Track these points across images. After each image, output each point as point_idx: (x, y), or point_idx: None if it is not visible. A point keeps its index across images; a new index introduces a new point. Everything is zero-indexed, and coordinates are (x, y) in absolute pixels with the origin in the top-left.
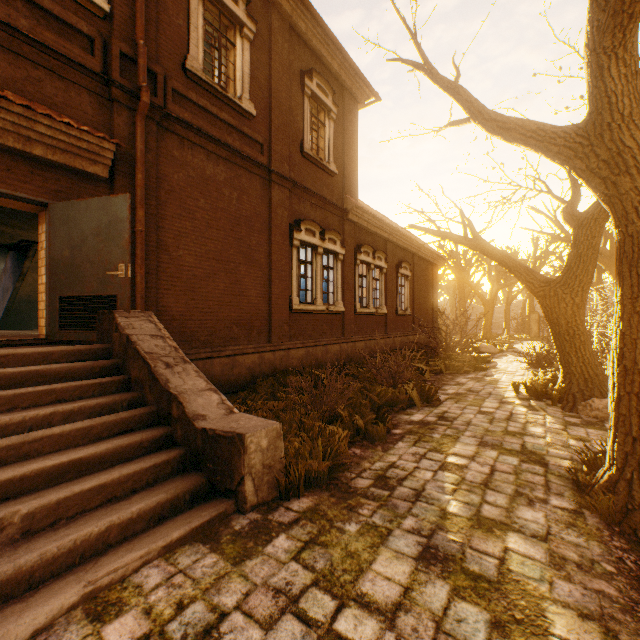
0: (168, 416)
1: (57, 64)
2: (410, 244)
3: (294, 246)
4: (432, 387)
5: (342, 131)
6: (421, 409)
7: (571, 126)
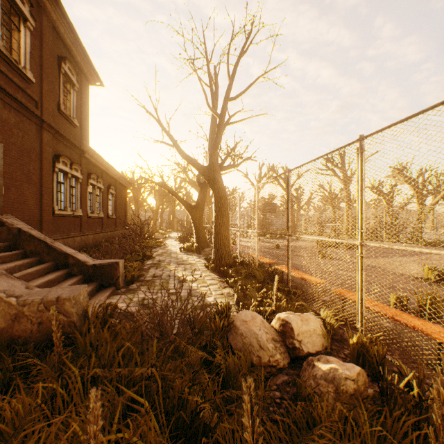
0: (66, 264)
1: None
2: (116, 174)
3: (55, 172)
4: (151, 251)
5: (80, 98)
6: (148, 261)
7: (205, 166)
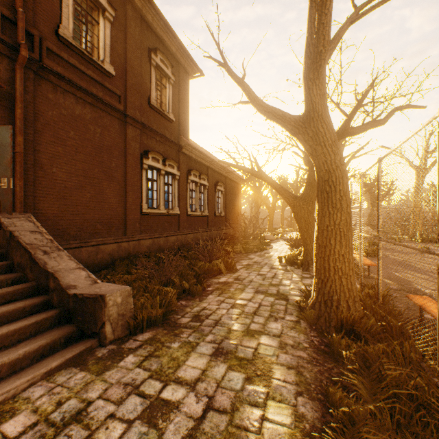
0: (46, 288)
1: None
2: (224, 170)
3: (144, 168)
4: (233, 261)
5: (178, 92)
6: (226, 275)
7: (297, 116)
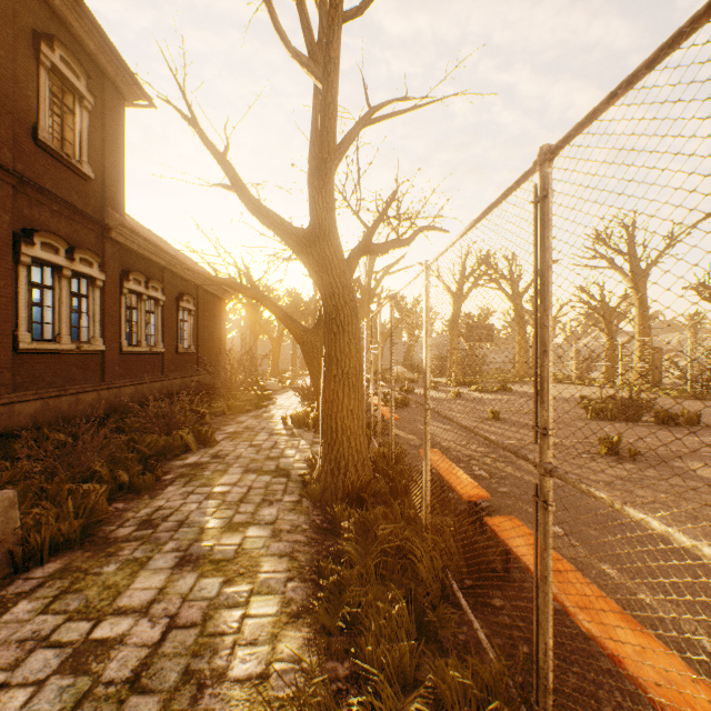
0: None
1: None
2: (194, 275)
3: (23, 263)
4: (210, 429)
5: (102, 127)
6: (197, 452)
7: (301, 229)
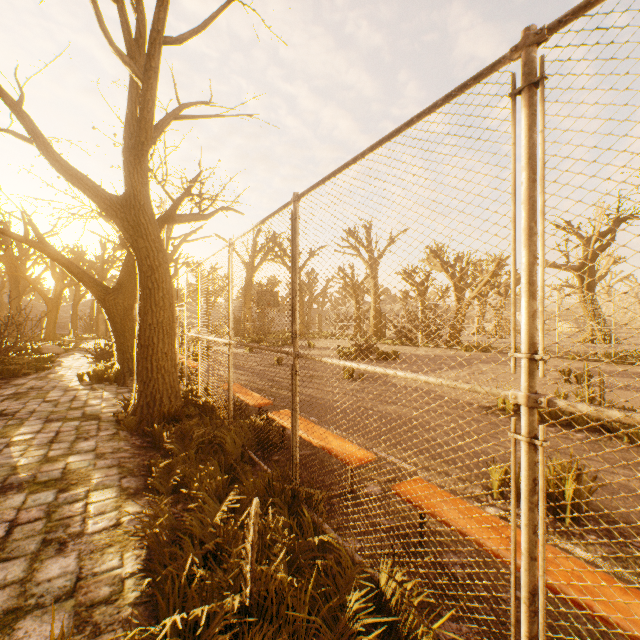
0: None
1: None
2: None
3: None
4: None
5: None
6: None
7: (115, 196)
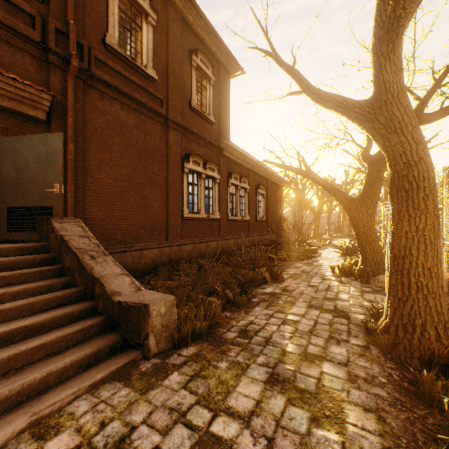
0: (93, 293)
1: (5, 33)
2: (265, 172)
3: (185, 172)
4: (279, 270)
5: (218, 93)
6: (271, 285)
7: (363, 100)
